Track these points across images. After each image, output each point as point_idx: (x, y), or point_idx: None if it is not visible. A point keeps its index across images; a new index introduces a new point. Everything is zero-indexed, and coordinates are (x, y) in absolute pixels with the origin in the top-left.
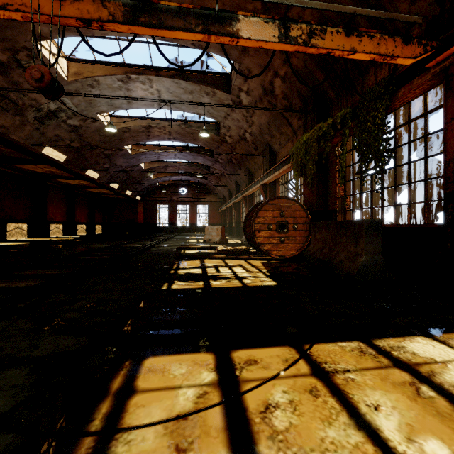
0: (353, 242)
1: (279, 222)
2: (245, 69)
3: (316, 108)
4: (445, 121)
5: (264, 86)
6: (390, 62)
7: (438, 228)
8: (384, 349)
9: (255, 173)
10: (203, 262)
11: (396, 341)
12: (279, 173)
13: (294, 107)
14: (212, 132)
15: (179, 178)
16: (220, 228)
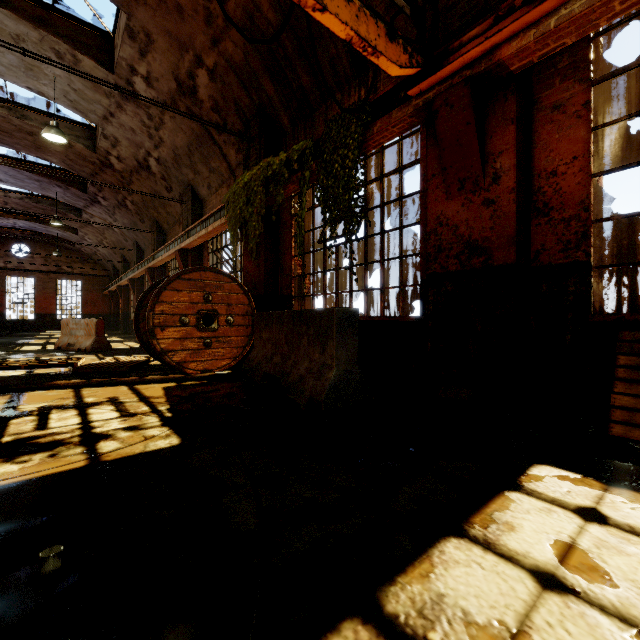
0: (319, 345)
1: (201, 312)
2: (141, 32)
3: (263, 136)
4: (426, 178)
5: (179, 78)
6: (371, 60)
7: (415, 321)
8: (412, 630)
9: (170, 231)
10: (16, 400)
11: (422, 578)
12: (208, 232)
13: (231, 129)
14: (80, 141)
15: (8, 223)
16: (93, 323)
